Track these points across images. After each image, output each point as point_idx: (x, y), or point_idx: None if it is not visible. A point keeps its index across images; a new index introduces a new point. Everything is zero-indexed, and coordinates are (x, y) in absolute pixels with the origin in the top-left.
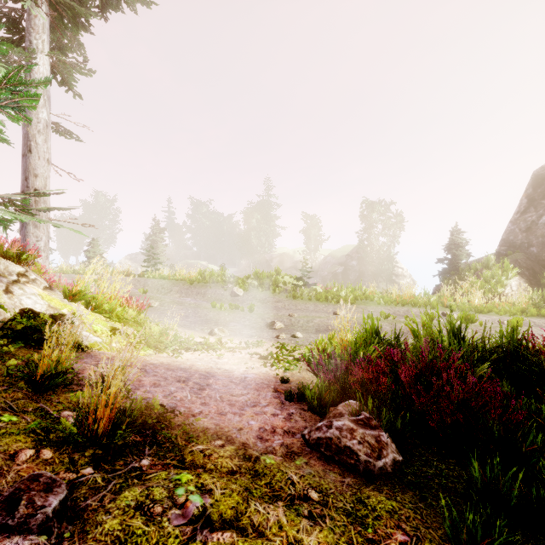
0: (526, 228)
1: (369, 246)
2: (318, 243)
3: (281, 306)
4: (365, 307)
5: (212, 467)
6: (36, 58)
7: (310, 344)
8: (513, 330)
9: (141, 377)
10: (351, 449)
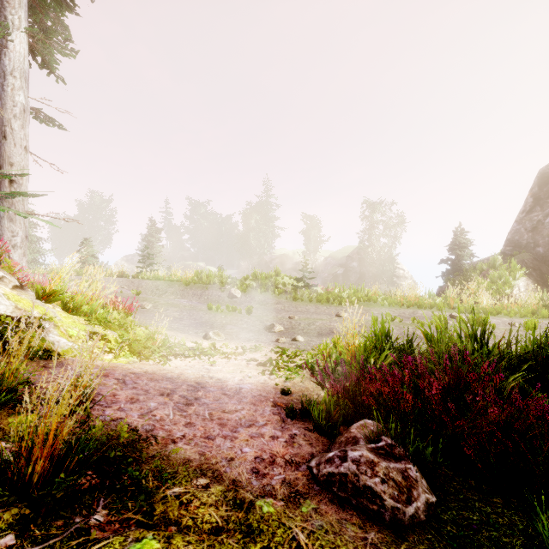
0: (532, 228)
1: (370, 247)
2: (317, 244)
3: (281, 308)
4: (369, 309)
5: (189, 524)
6: (10, 34)
7: (312, 349)
8: (546, 334)
9: (117, 391)
10: (372, 490)
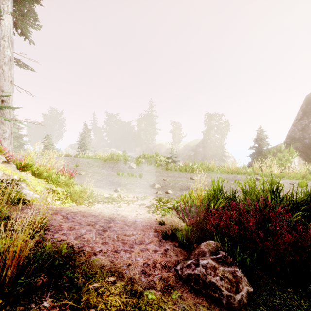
0: (302, 128)
1: (209, 140)
2: (179, 138)
3: (158, 174)
4: (209, 175)
5: (103, 307)
6: (2, 15)
7: (177, 198)
8: None
9: (62, 223)
10: (215, 284)
